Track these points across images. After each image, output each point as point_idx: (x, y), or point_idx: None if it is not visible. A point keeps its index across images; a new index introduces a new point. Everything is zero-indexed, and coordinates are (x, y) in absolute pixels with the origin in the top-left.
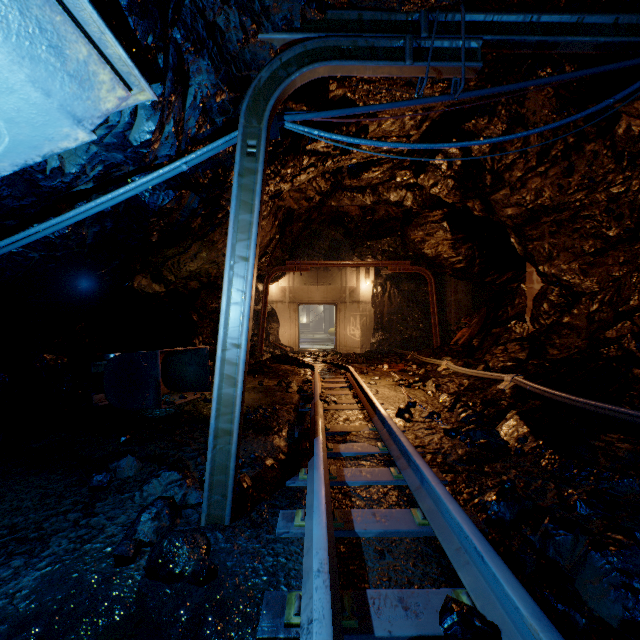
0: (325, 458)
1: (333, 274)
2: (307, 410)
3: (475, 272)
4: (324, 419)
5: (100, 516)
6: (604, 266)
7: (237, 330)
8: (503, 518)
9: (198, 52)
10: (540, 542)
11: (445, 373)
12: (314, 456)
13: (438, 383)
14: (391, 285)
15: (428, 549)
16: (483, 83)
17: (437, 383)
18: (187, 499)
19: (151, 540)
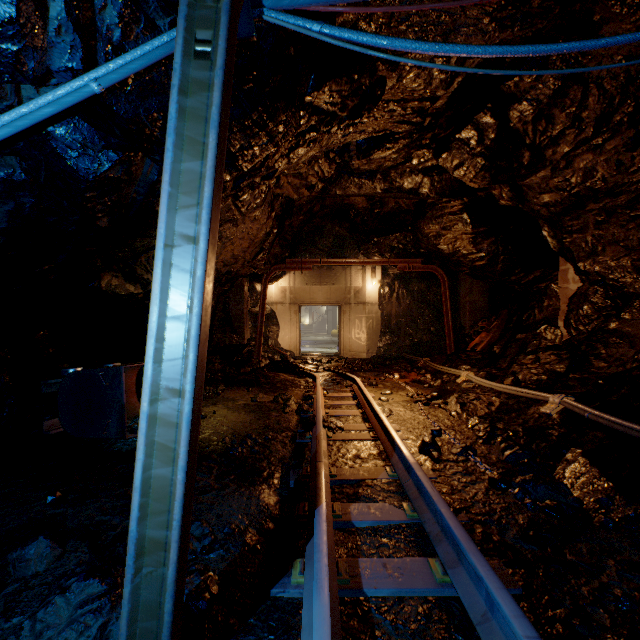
0: (331, 539)
1: (337, 273)
2: (307, 441)
3: (498, 270)
4: (328, 456)
5: None
6: None
7: (178, 365)
8: None
9: None
10: None
11: (466, 386)
12: (314, 554)
13: (463, 401)
14: (399, 285)
15: None
16: (551, 2)
17: (462, 401)
18: (108, 632)
19: None
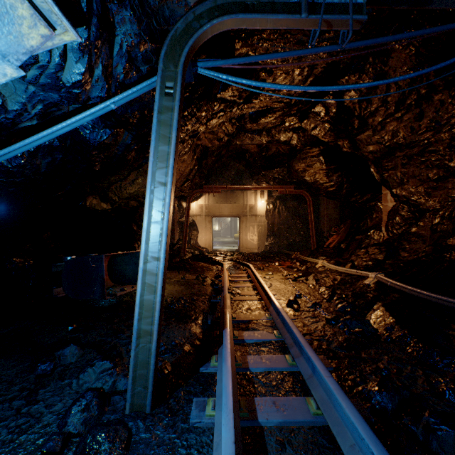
0: (232, 346)
1: (237, 195)
2: (218, 300)
3: (343, 194)
4: (231, 308)
5: (40, 404)
6: (444, 189)
7: (157, 245)
8: (386, 407)
9: (121, 2)
10: (423, 435)
11: (321, 269)
12: (223, 348)
13: (317, 278)
14: (280, 203)
15: (323, 440)
16: None
17: (316, 278)
18: (116, 385)
19: (79, 431)
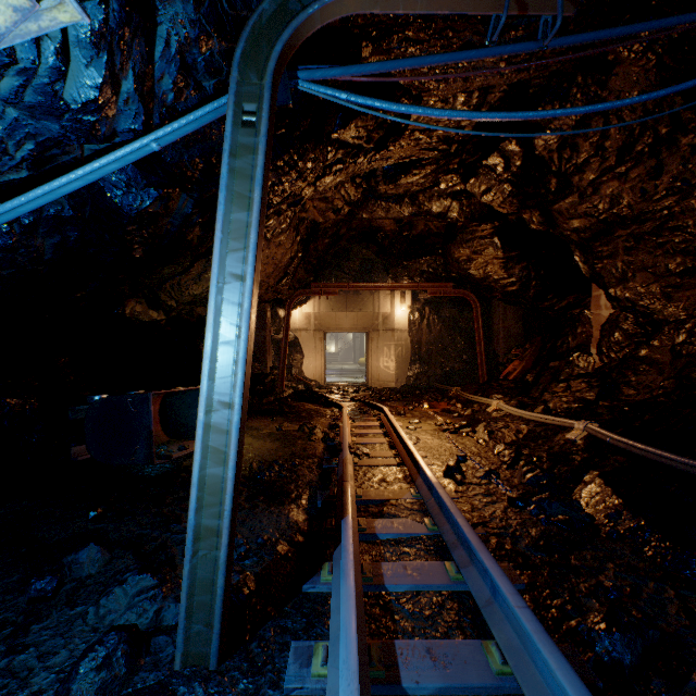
0: (356, 546)
1: (364, 298)
2: (333, 466)
3: (530, 296)
4: (354, 480)
5: (30, 651)
6: (693, 289)
7: (228, 382)
8: (620, 661)
9: None
10: None
11: (496, 415)
12: (341, 552)
13: (491, 429)
14: (430, 311)
15: None
16: (563, 49)
17: (490, 429)
18: (162, 617)
19: None
